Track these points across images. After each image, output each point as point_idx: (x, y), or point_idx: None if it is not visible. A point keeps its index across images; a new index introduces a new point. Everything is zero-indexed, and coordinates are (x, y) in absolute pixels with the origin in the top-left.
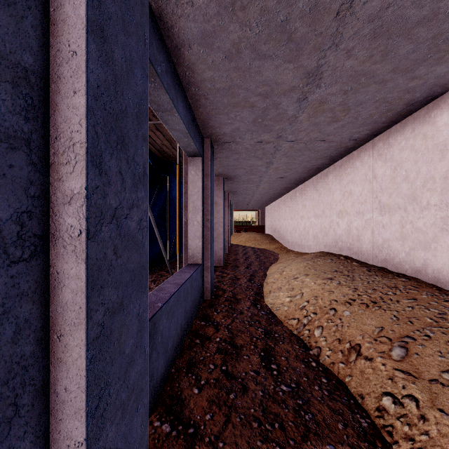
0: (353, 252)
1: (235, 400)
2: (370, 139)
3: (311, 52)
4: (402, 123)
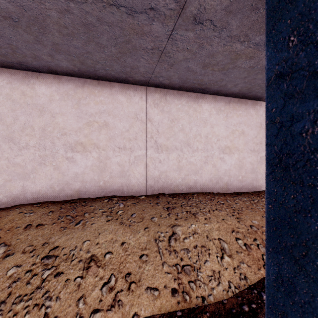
0: (114, 189)
1: None
2: (146, 85)
3: None
4: (179, 92)
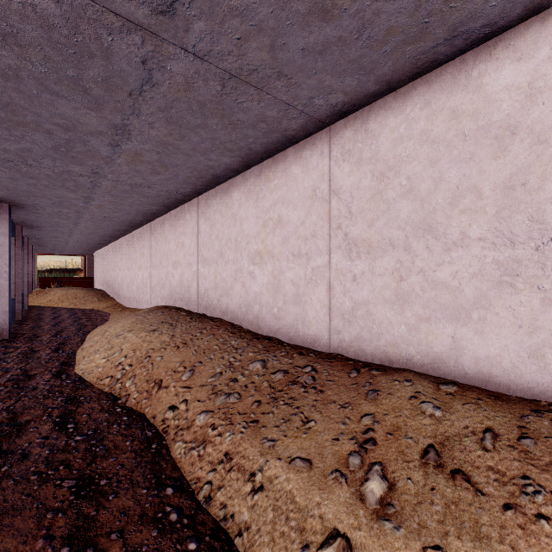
0: (185, 303)
1: (9, 470)
2: (196, 196)
3: (114, 111)
4: (215, 189)
